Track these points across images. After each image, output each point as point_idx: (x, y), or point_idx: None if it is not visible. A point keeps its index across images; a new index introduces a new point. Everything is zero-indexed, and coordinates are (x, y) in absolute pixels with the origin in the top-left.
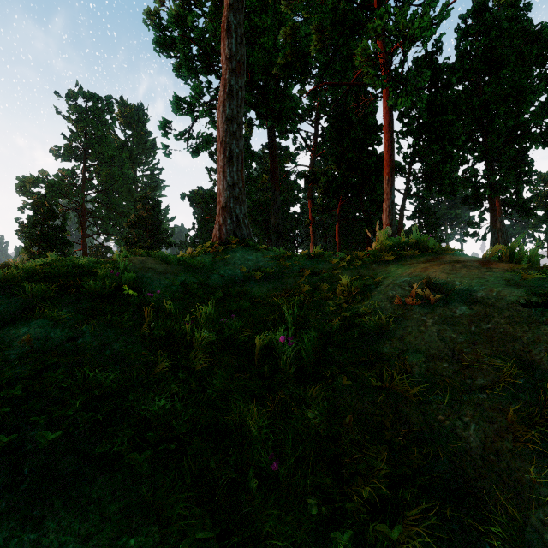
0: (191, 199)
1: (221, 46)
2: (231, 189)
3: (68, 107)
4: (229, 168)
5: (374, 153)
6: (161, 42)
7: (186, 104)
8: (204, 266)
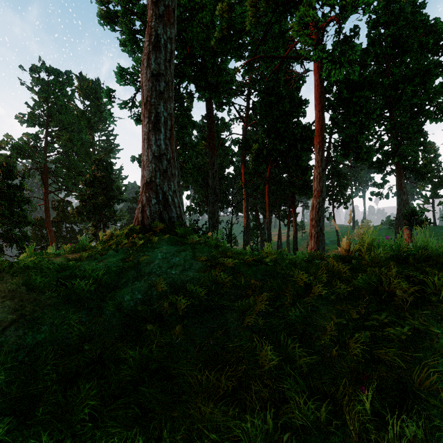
0: (140, 162)
1: None
2: (157, 161)
3: (32, 79)
4: (155, 135)
5: (299, 124)
6: (105, 15)
7: (129, 74)
8: (102, 283)
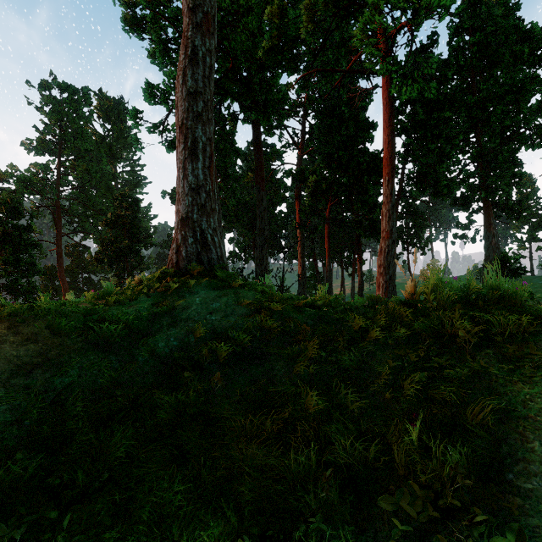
0: (172, 198)
1: None
2: (194, 194)
3: (41, 98)
4: (192, 163)
5: (366, 152)
6: (131, 21)
7: (159, 91)
8: (133, 329)
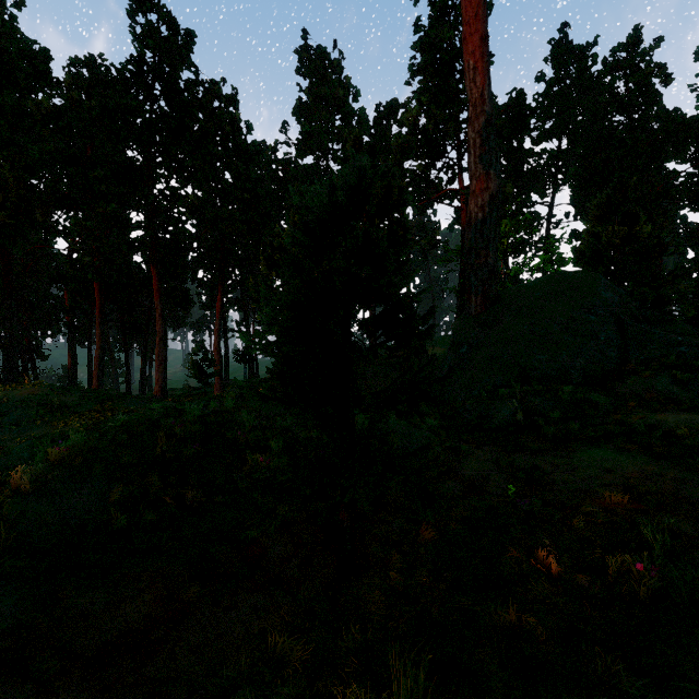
0: None
1: None
2: None
3: None
4: None
5: (125, 270)
6: None
7: None
8: None
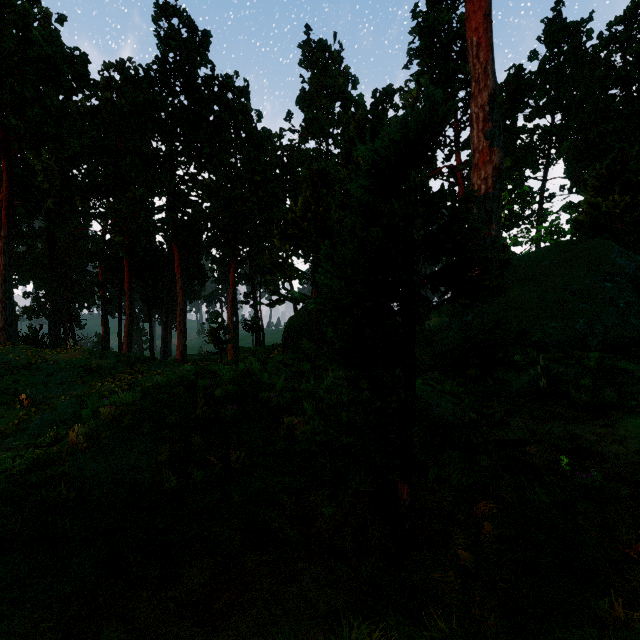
0: None
1: (0, 258)
2: (6, 321)
3: None
4: (5, 312)
5: (149, 249)
6: None
7: None
8: None
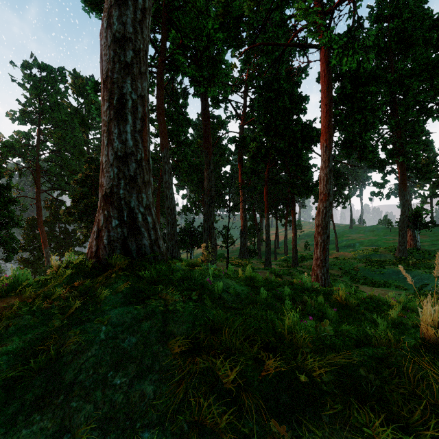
0: None
1: None
2: (121, 163)
3: (23, 76)
4: (119, 125)
5: (299, 121)
6: (90, 1)
7: None
8: None
